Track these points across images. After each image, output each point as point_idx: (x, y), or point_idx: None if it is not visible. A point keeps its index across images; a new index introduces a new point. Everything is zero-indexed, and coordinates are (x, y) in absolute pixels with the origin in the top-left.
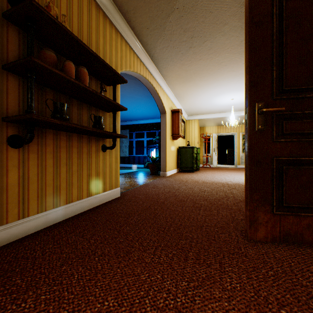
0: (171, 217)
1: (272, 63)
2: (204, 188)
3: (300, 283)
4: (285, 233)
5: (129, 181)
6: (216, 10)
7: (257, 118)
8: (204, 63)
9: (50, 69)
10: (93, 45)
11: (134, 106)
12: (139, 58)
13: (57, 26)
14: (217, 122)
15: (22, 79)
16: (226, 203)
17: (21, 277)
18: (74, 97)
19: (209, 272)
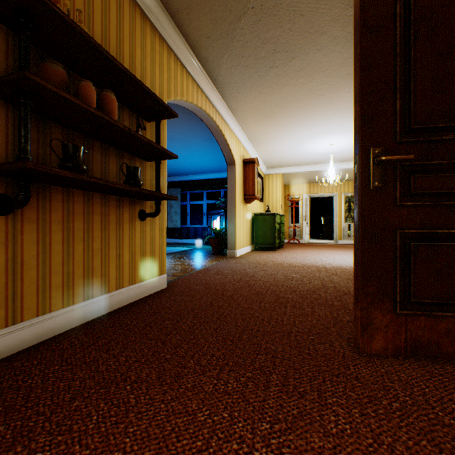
0: (244, 319)
1: (394, 88)
2: (292, 273)
3: (441, 421)
4: (413, 342)
5: (181, 264)
6: (310, 12)
7: (372, 170)
8: (291, 91)
9: (56, 92)
10: (125, 60)
11: (189, 153)
12: (195, 82)
13: (68, 25)
14: (310, 177)
15: (12, 107)
16: (324, 296)
17: (6, 420)
18: (96, 137)
19: (302, 406)
